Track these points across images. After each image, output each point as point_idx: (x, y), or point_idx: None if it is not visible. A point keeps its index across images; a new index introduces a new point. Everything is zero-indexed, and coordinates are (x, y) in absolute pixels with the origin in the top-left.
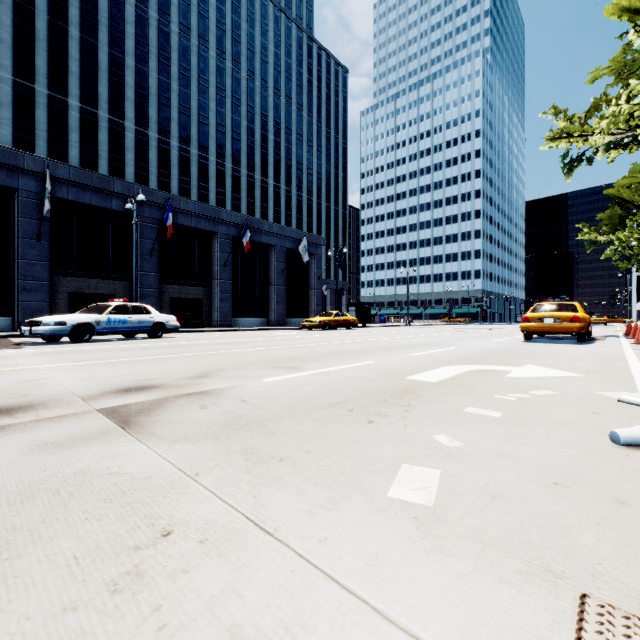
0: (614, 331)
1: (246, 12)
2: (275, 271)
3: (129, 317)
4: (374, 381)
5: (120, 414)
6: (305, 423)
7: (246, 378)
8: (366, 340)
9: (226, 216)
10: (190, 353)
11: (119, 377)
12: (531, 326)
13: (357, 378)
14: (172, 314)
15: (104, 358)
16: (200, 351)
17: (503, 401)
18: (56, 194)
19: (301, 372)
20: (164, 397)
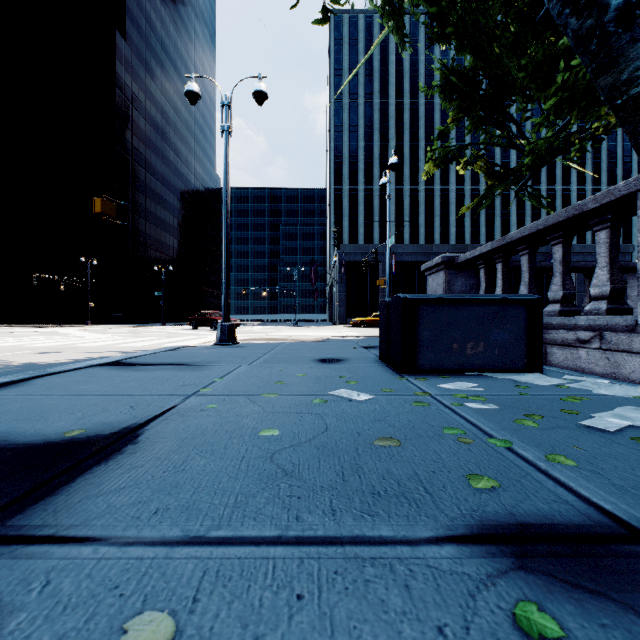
0: None
1: None
2: (576, 281)
3: None
4: None
5: None
6: None
7: None
8: None
9: None
10: None
11: None
12: None
13: None
14: None
15: None
16: None
17: None
18: None
19: None
20: None
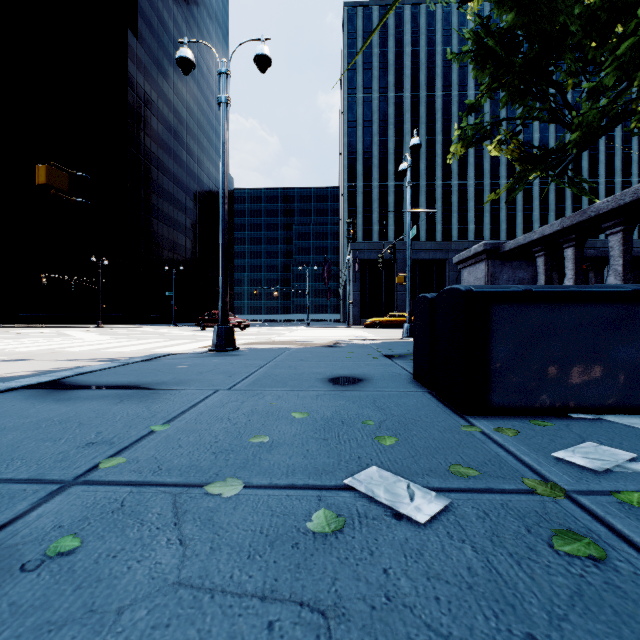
0: None
1: None
2: None
3: None
4: None
5: None
6: None
7: None
8: None
9: None
10: None
11: None
12: None
13: None
14: None
15: None
16: None
17: None
18: None
19: None
20: None
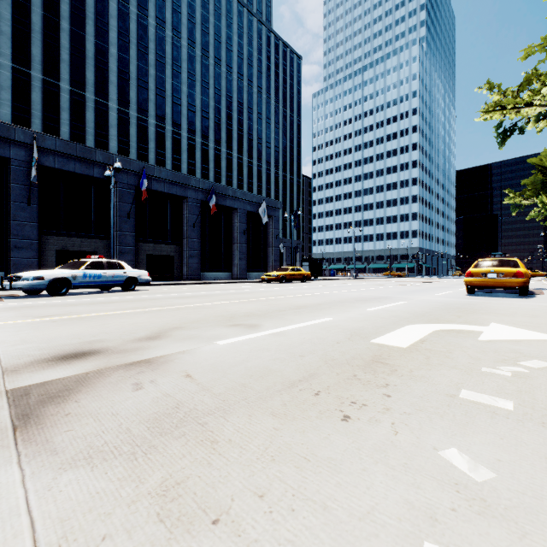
0: (543, 284)
1: (213, 7)
2: (238, 231)
3: (104, 272)
4: (337, 345)
5: (29, 400)
6: (259, 420)
7: (199, 340)
8: (320, 293)
9: (195, 183)
10: (153, 307)
11: (66, 338)
12: (475, 281)
13: (318, 340)
14: (147, 269)
15: (67, 313)
16: (163, 305)
17: (498, 378)
18: (44, 163)
19: (258, 332)
20: (98, 369)
